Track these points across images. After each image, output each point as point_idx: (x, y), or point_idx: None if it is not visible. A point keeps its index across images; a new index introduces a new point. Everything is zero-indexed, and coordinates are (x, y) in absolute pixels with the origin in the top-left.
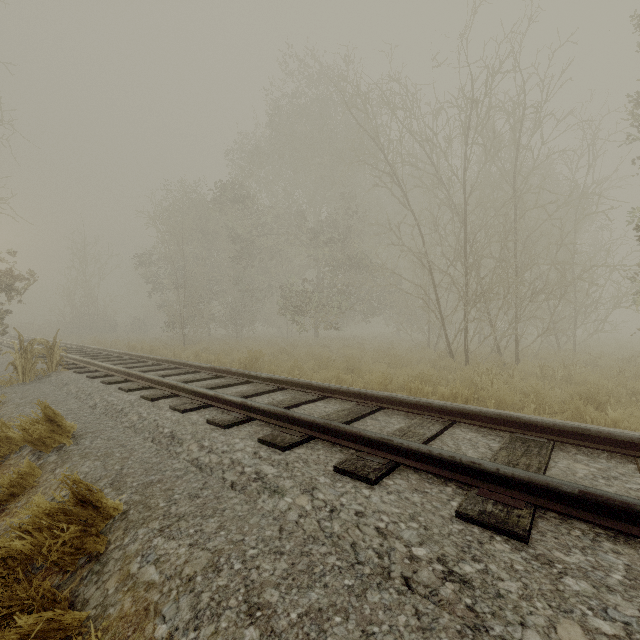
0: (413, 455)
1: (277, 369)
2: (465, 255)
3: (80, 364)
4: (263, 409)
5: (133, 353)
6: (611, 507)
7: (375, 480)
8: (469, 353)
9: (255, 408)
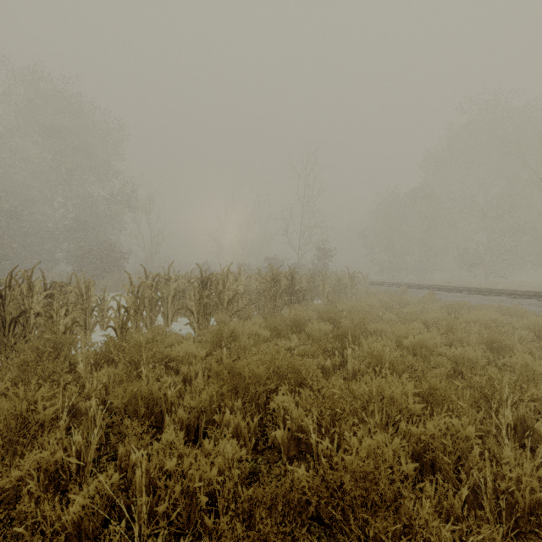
0: (503, 293)
1: None
2: None
3: (373, 284)
4: (461, 289)
5: (387, 282)
6: (538, 296)
7: (491, 296)
8: None
9: (458, 289)
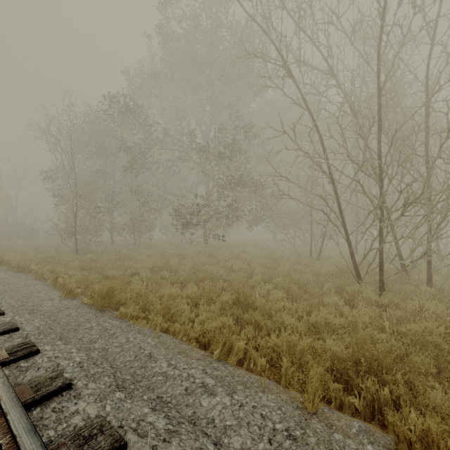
0: None
1: (136, 312)
2: (379, 157)
3: None
4: None
5: None
6: None
7: None
8: (385, 277)
9: None
